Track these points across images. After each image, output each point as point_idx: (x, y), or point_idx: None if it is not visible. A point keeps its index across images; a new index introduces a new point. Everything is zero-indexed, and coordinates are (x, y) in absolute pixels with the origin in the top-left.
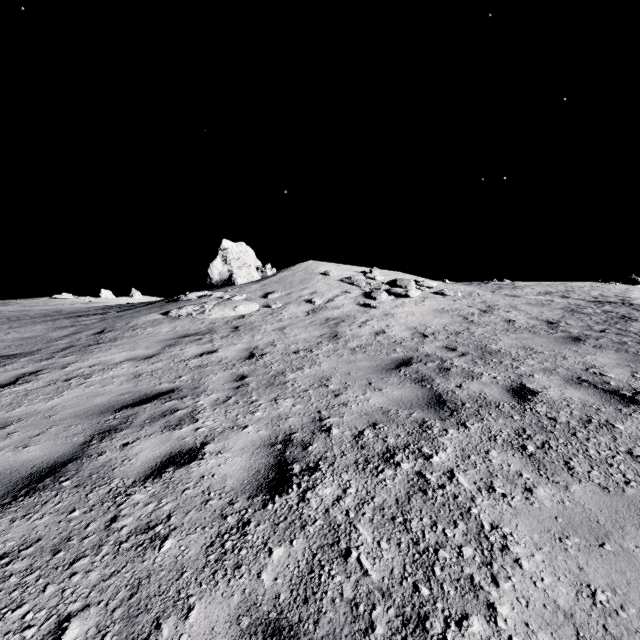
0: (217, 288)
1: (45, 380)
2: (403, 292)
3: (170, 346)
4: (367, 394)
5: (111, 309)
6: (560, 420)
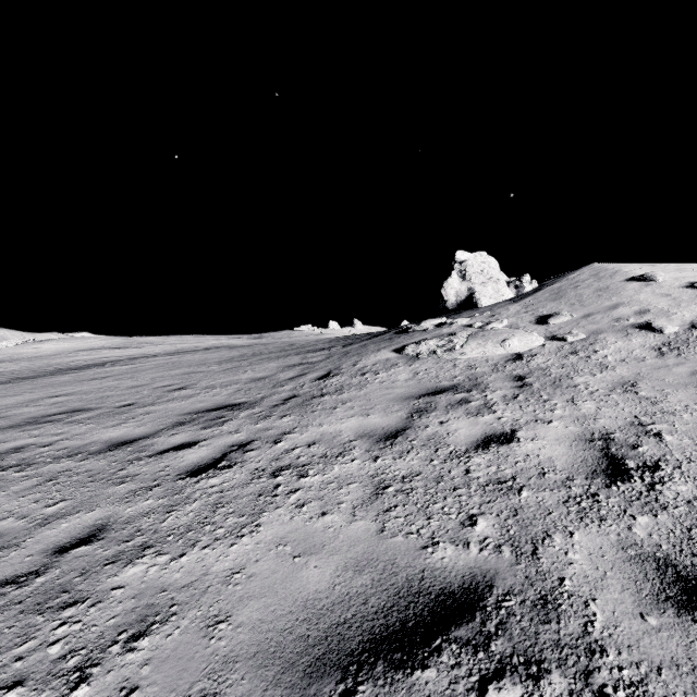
0: (453, 313)
1: (249, 467)
2: None
3: (419, 412)
4: None
5: (337, 343)
6: None
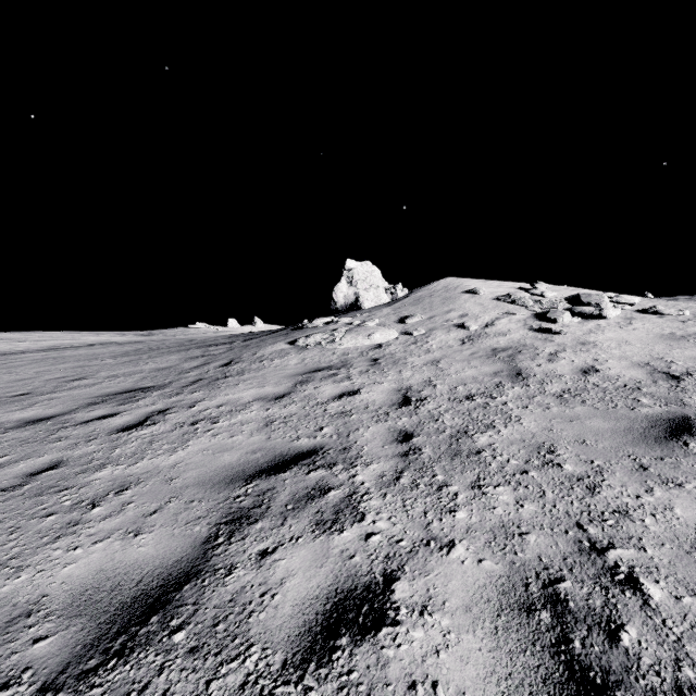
0: (342, 313)
1: (172, 422)
2: (595, 311)
3: (302, 383)
4: (656, 493)
5: (237, 338)
6: None
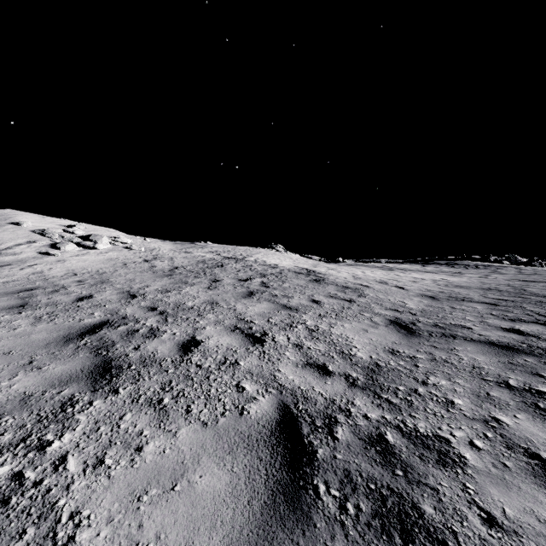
0: None
1: None
2: (91, 245)
3: None
4: None
5: None
6: (82, 306)
